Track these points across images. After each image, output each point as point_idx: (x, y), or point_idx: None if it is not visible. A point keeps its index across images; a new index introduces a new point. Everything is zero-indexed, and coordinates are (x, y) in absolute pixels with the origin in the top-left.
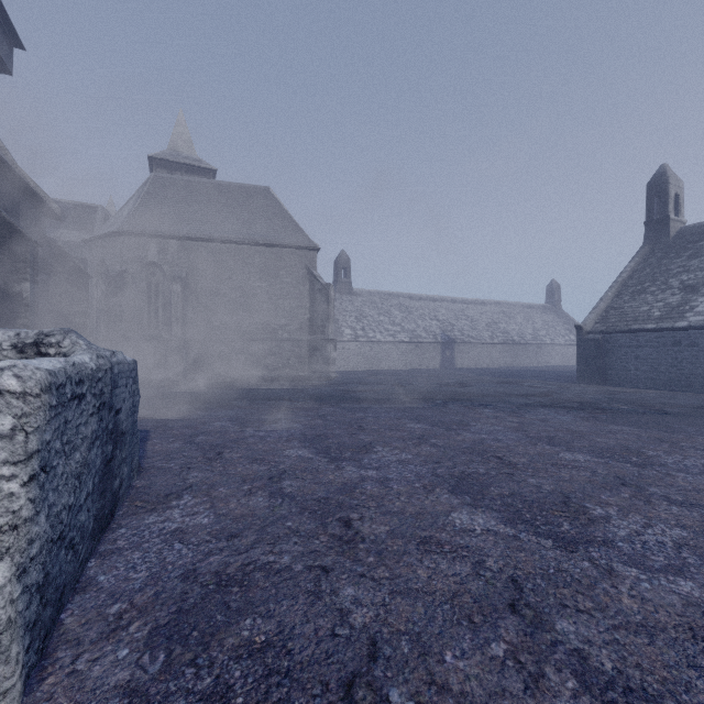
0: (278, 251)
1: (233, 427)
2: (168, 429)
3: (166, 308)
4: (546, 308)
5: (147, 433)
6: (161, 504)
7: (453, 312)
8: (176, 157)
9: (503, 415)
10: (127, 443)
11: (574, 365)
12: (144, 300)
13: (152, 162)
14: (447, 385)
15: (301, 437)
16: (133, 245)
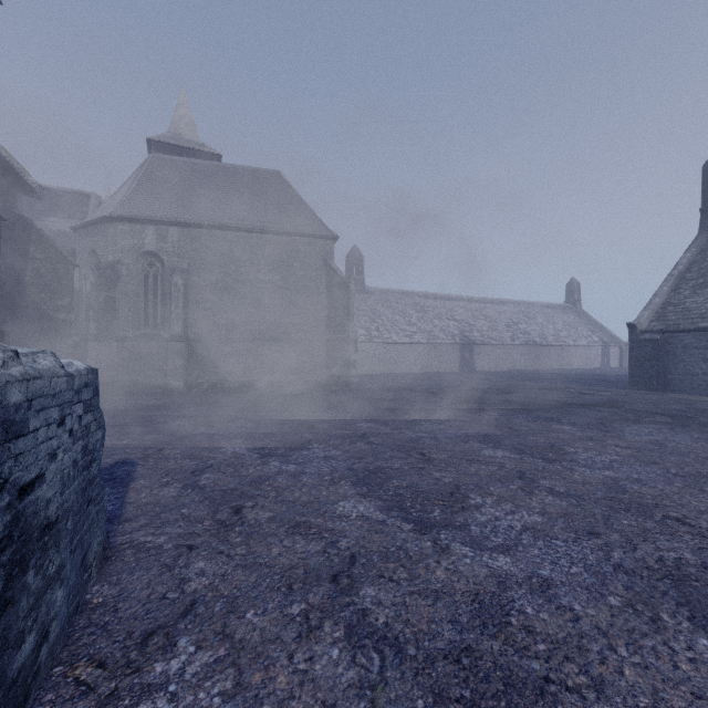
0: (292, 240)
1: (251, 455)
2: (162, 459)
3: (165, 304)
4: (565, 308)
5: (133, 467)
6: (129, 674)
7: (471, 312)
8: (177, 141)
9: (595, 435)
10: (64, 537)
11: (599, 368)
12: (140, 295)
13: (151, 145)
14: (484, 392)
15: (350, 474)
16: (128, 232)
